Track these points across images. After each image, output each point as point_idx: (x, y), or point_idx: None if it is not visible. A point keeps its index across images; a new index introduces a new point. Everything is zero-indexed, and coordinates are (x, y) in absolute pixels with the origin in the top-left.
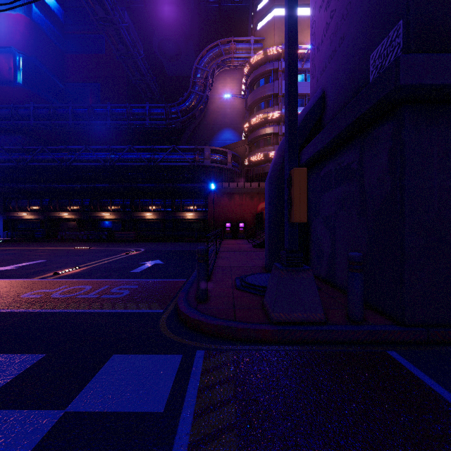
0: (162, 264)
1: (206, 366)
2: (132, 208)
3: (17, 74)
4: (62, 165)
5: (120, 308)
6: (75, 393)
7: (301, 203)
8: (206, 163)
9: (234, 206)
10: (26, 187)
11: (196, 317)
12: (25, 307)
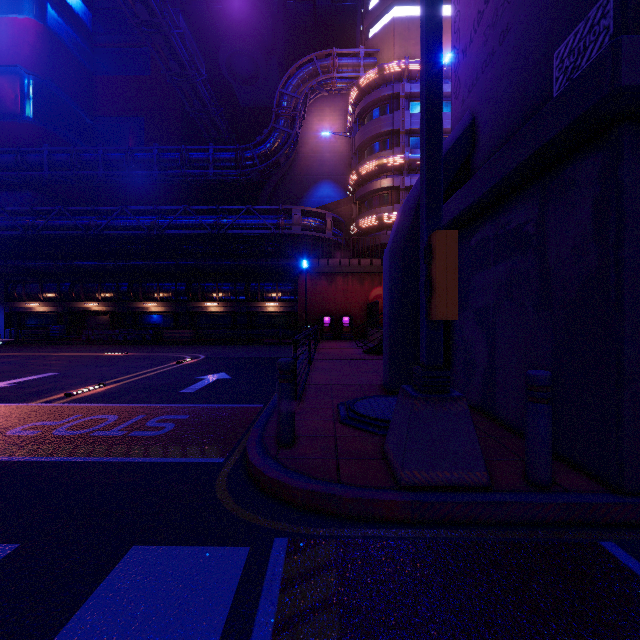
0: (229, 380)
1: (290, 572)
2: (189, 295)
3: (26, 104)
4: (88, 235)
5: (156, 454)
6: (53, 632)
7: (448, 288)
8: (296, 230)
9: (335, 292)
10: (36, 265)
11: (275, 475)
12: (8, 453)
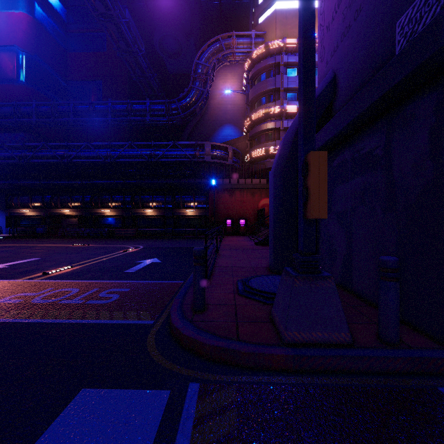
0: (159, 263)
1: (201, 411)
2: (133, 204)
3: (20, 72)
4: (63, 162)
5: (104, 317)
6: None
7: (320, 194)
8: (207, 158)
9: (235, 202)
10: (27, 183)
11: (190, 334)
12: None
